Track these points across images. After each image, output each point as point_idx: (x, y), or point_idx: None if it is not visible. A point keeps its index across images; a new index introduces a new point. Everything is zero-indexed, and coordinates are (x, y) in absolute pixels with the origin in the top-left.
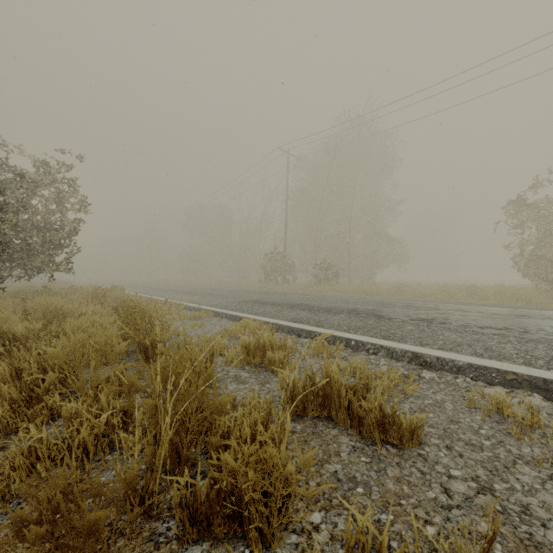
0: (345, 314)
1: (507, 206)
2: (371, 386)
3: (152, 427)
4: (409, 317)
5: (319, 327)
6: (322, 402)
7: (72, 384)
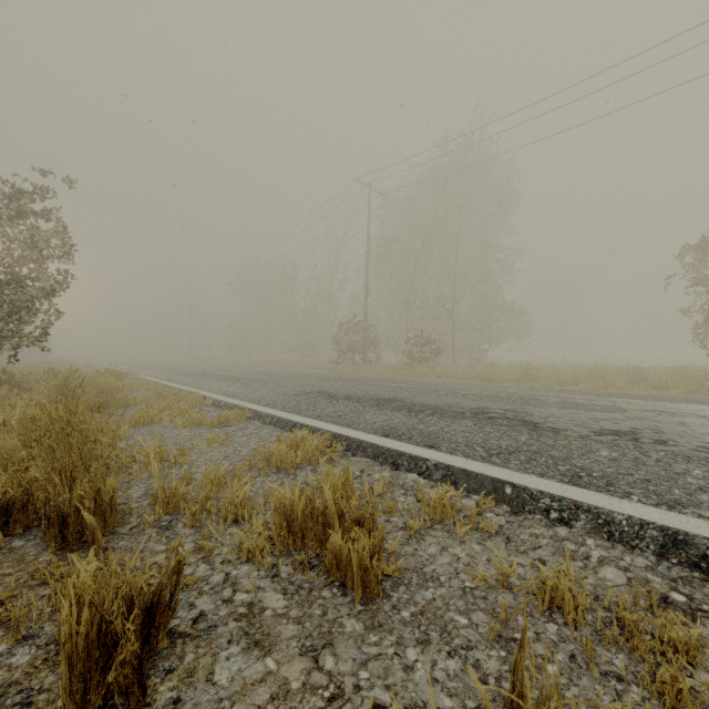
0: (470, 420)
1: (685, 253)
2: None
3: None
4: (586, 427)
5: (432, 450)
6: None
7: None
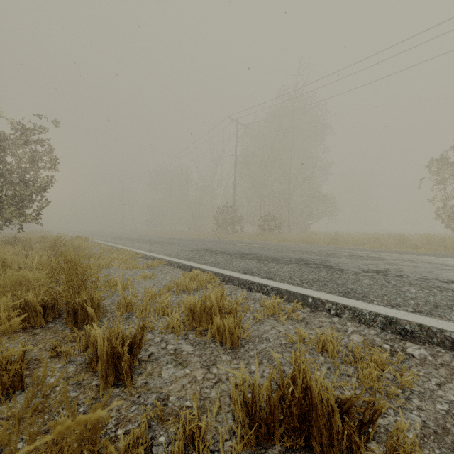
0: (294, 265)
1: (431, 164)
2: (382, 409)
3: None
4: (360, 268)
5: (270, 280)
6: (297, 425)
7: None
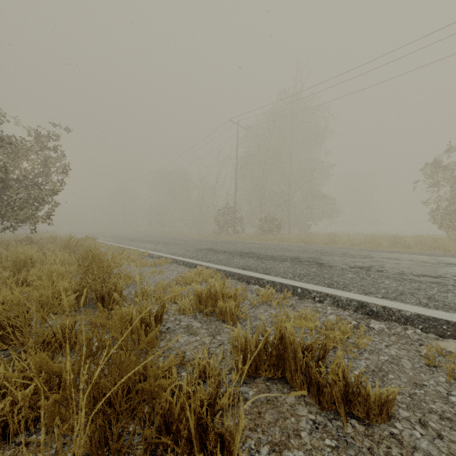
0: (289, 262)
1: (425, 167)
2: (330, 347)
3: (60, 430)
4: (347, 265)
5: (266, 275)
6: (276, 362)
7: (14, 340)
